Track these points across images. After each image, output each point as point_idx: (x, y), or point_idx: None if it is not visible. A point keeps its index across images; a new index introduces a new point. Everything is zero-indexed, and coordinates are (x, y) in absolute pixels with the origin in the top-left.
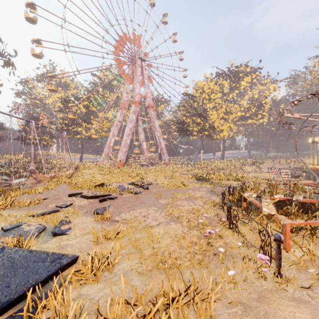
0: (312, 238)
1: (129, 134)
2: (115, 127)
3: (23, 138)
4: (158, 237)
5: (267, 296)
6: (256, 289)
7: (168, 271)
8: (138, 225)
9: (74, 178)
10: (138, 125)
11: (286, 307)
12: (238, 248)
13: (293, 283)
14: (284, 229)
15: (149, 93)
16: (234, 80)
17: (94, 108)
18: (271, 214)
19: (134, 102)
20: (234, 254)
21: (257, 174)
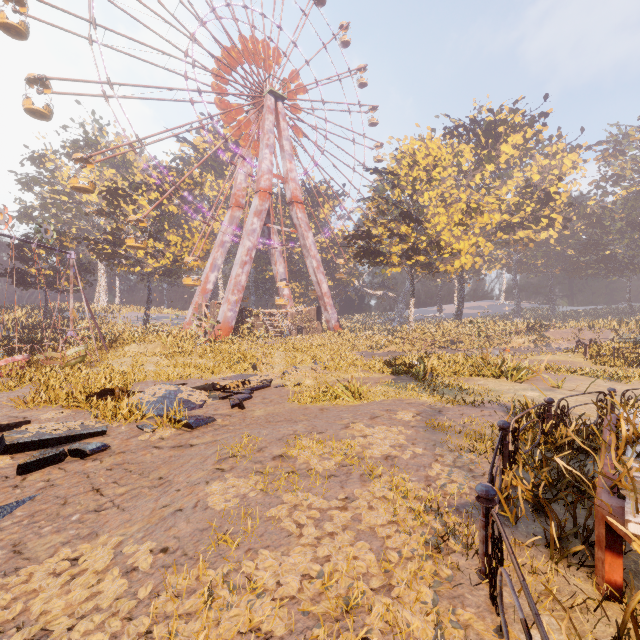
0: None
1: (245, 262)
2: (218, 249)
3: (16, 273)
4: None
5: None
6: None
7: None
8: None
9: (94, 364)
10: (270, 245)
11: None
12: None
13: None
14: None
15: (294, 172)
16: (485, 145)
17: (174, 207)
18: None
19: (259, 190)
20: None
21: (550, 357)
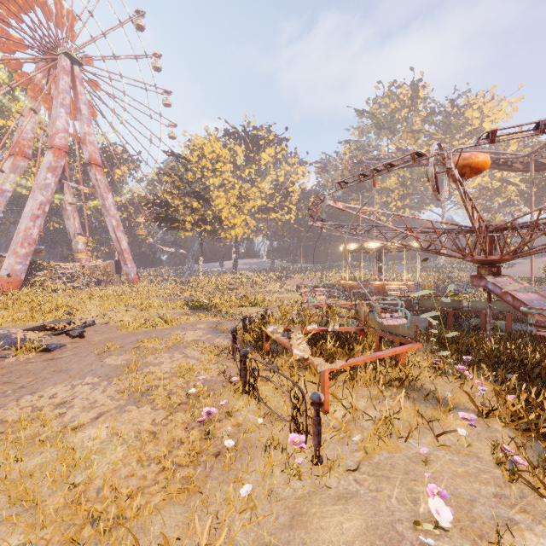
0: (353, 384)
1: (37, 215)
2: None
3: None
4: (92, 450)
5: (304, 509)
6: (287, 502)
7: (106, 540)
8: (40, 430)
9: None
10: (63, 199)
11: (331, 519)
12: (258, 428)
13: (336, 467)
14: (322, 379)
15: (92, 136)
16: (252, 149)
17: None
18: (305, 357)
19: (53, 147)
20: (252, 442)
21: (284, 295)
